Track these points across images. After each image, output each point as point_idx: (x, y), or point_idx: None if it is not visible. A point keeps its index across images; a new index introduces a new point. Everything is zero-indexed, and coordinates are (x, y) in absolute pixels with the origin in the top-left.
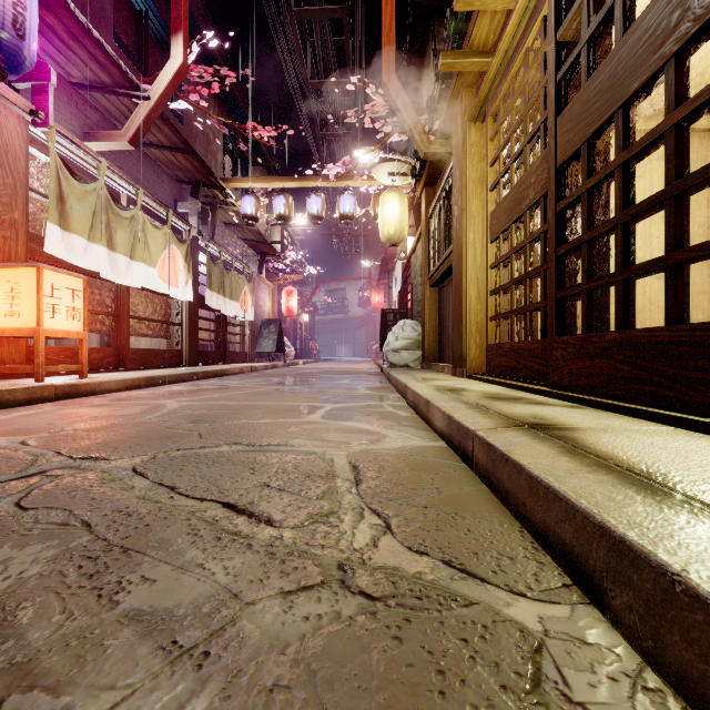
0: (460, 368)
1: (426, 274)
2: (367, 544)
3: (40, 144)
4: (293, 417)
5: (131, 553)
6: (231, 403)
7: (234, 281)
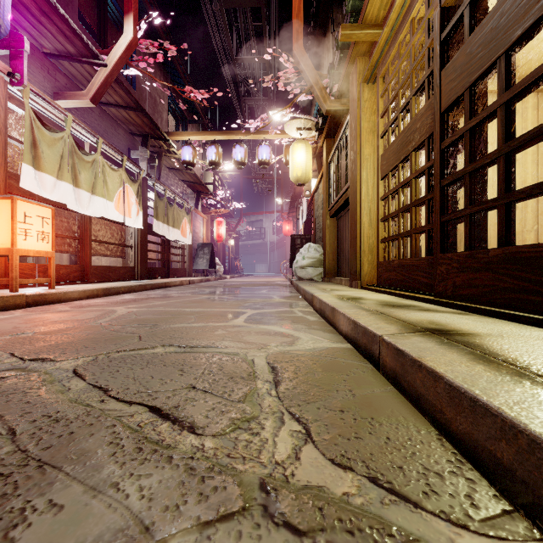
0: (356, 281)
1: (327, 207)
2: (289, 455)
3: (17, 101)
4: (220, 321)
5: (46, 468)
6: (170, 309)
7: (176, 213)
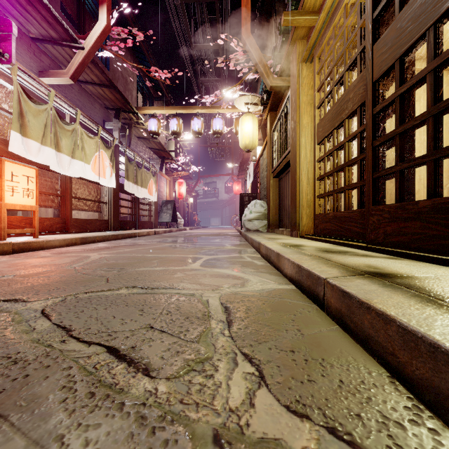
0: (296, 231)
1: (270, 169)
2: (243, 401)
3: (7, 77)
4: (179, 265)
5: None
6: (136, 255)
7: (144, 175)
